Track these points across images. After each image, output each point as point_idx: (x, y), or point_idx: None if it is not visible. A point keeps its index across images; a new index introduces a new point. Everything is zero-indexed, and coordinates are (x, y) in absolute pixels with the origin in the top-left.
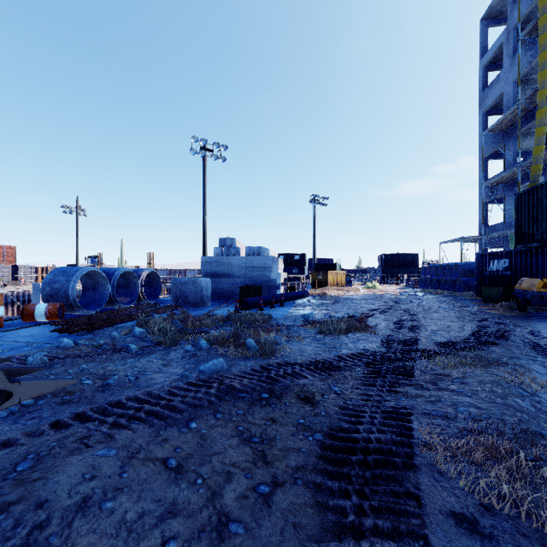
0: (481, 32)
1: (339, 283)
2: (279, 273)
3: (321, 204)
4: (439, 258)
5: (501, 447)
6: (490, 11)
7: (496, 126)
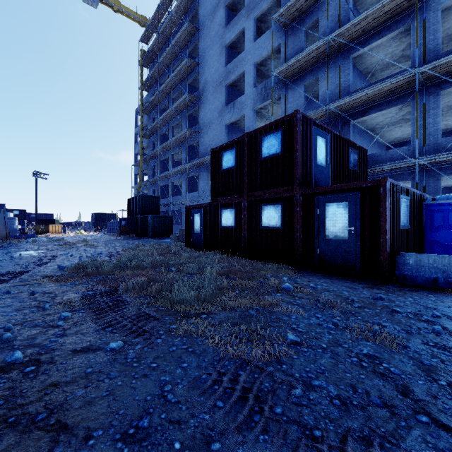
0: (135, 116)
1: (57, 231)
2: (18, 226)
3: (43, 178)
4: (117, 218)
5: (71, 242)
6: (138, 110)
7: (136, 165)
